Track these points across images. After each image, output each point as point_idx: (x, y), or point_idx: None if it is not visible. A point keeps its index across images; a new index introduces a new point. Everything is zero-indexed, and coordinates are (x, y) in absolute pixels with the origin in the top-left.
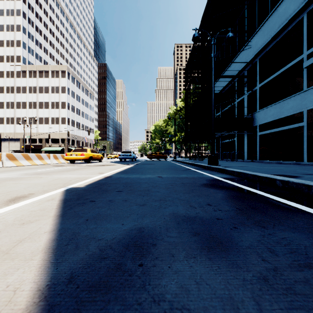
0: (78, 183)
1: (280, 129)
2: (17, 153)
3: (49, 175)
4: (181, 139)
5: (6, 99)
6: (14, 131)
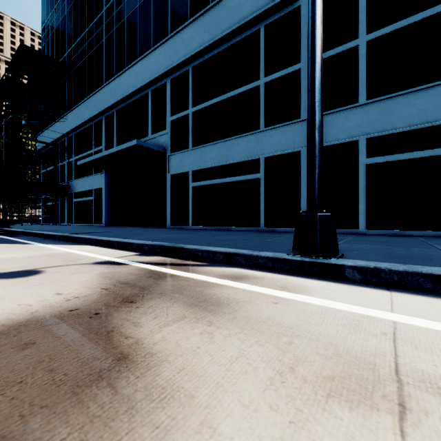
0: None
1: (84, 199)
2: None
3: None
4: None
5: None
6: None
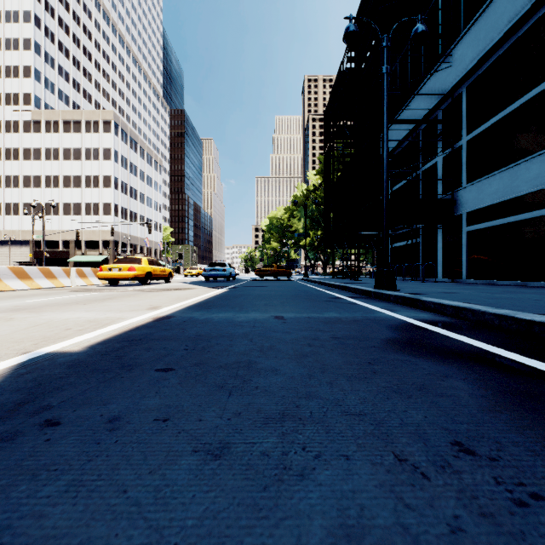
0: (77, 337)
1: (512, 219)
2: (0, 266)
3: (35, 314)
4: (317, 242)
5: (5, 171)
6: (19, 227)
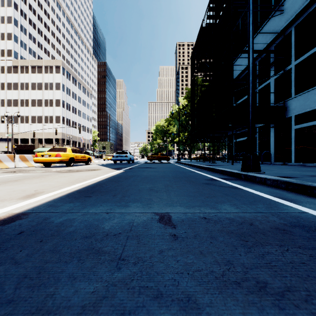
0: None
1: None
2: None
3: None
4: (184, 139)
5: None
6: (5, 130)
